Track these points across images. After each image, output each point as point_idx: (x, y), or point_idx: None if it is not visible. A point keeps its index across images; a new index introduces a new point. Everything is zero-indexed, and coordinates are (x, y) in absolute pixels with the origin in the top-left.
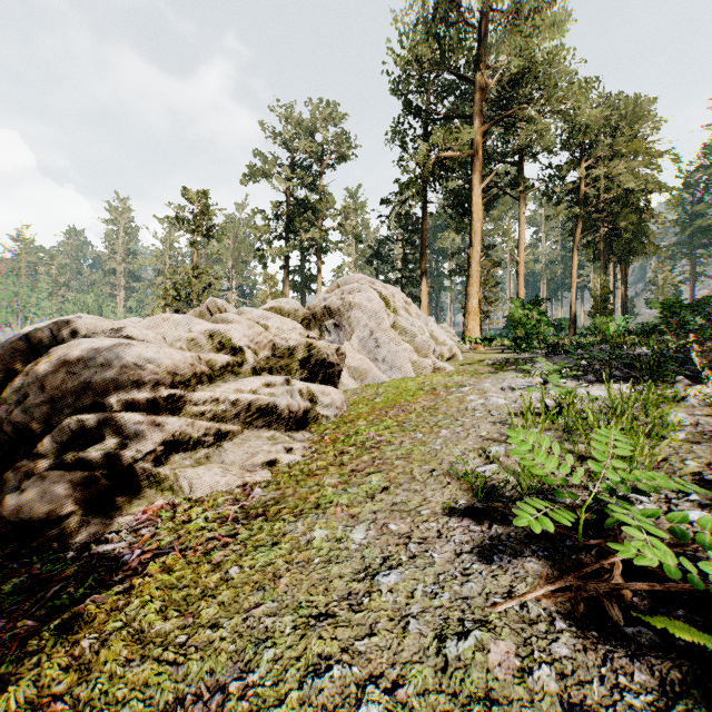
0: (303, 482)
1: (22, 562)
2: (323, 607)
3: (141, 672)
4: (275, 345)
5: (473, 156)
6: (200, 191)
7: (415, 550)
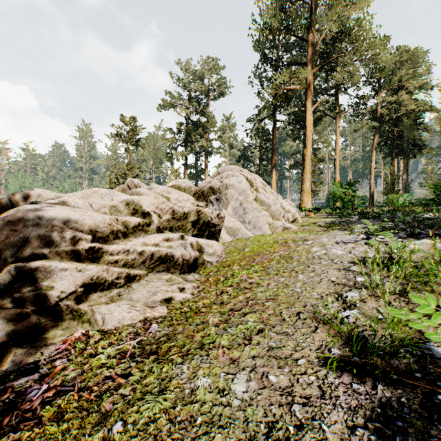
0: (191, 319)
1: None
2: None
3: None
4: (174, 211)
5: (306, 89)
6: (132, 116)
7: (301, 415)
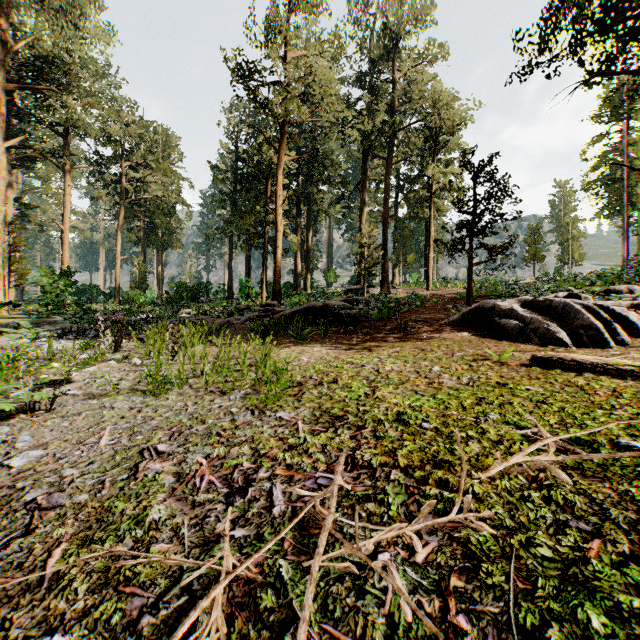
0: None
1: None
2: None
3: None
4: None
5: None
6: None
7: None
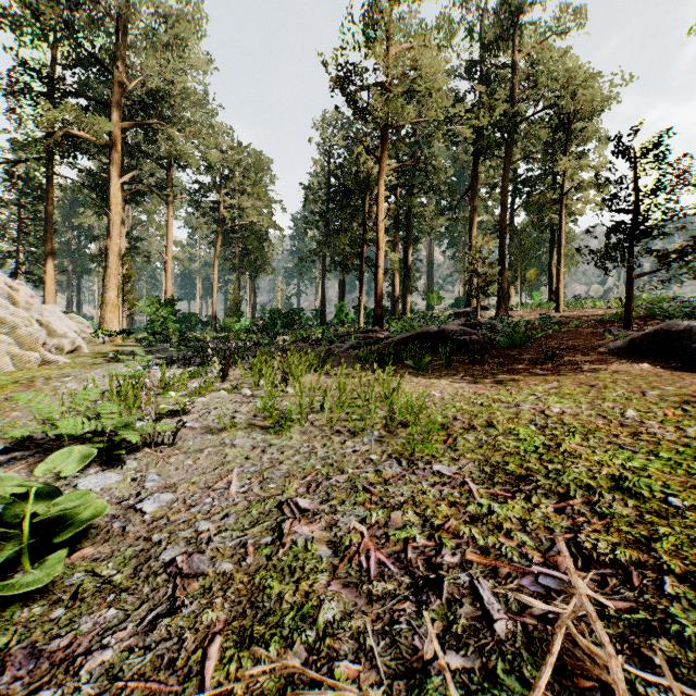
0: None
1: None
2: None
3: None
4: None
5: (111, 147)
6: None
7: None
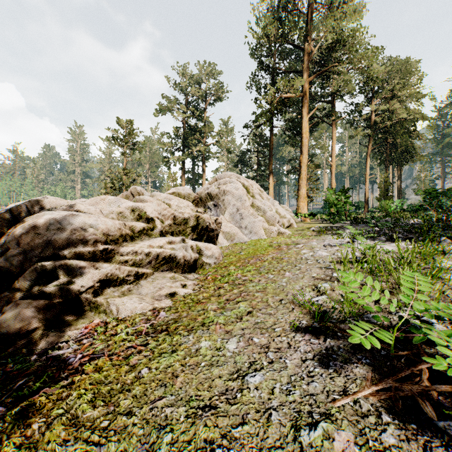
0: (193, 307)
1: (1, 362)
2: (207, 401)
3: (73, 450)
4: (175, 217)
5: (303, 97)
6: (128, 120)
7: (272, 357)
